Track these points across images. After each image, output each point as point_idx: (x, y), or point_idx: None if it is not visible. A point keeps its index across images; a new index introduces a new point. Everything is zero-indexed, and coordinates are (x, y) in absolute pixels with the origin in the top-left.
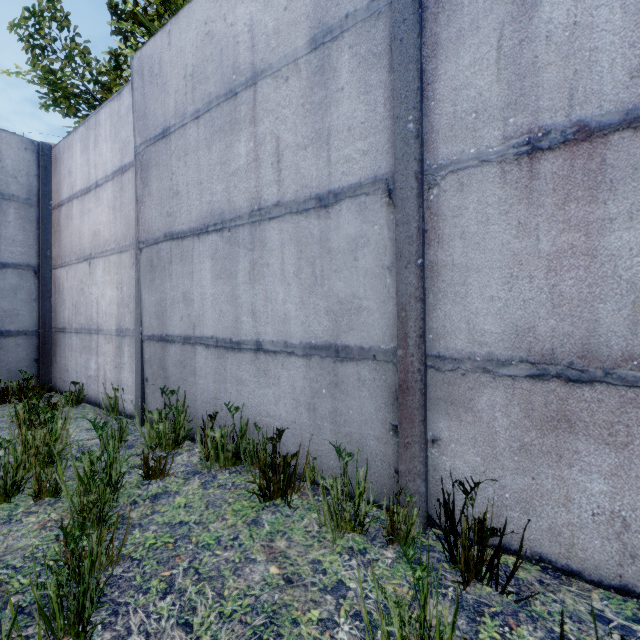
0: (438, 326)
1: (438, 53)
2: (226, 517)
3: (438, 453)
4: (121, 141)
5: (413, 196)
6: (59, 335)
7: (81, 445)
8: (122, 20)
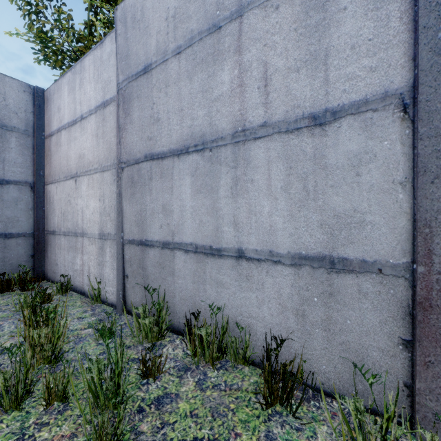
0: None
1: None
2: (237, 431)
3: None
4: (103, 81)
5: None
6: (50, 236)
7: (76, 335)
8: None
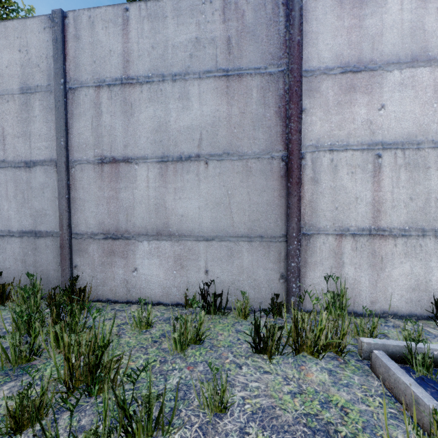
0: (76, 222)
1: (73, 118)
2: None
3: (77, 271)
4: None
5: (64, 170)
6: None
7: None
8: None
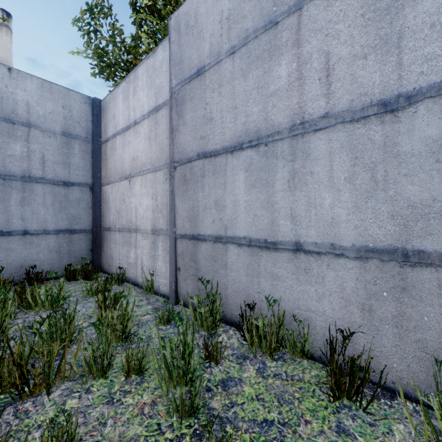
0: None
1: None
2: (307, 418)
3: None
4: (156, 87)
5: None
6: (106, 232)
7: (138, 320)
8: (139, 13)
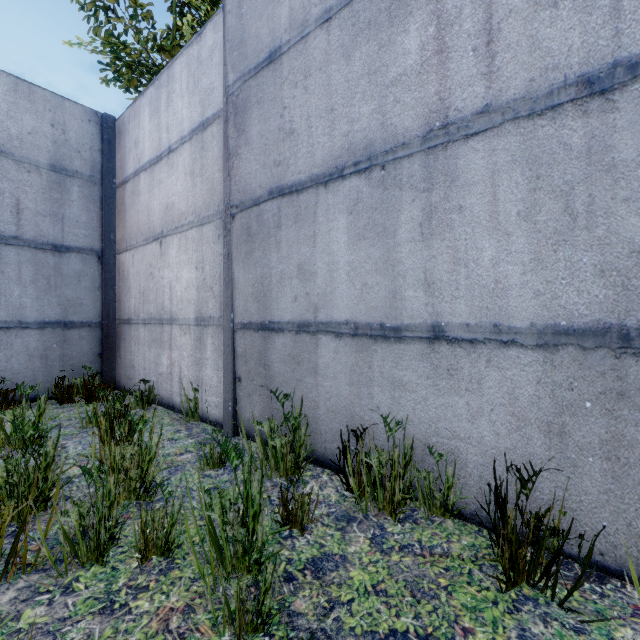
0: None
1: None
2: (465, 625)
3: None
4: (202, 91)
5: None
6: (123, 327)
7: (170, 462)
8: None
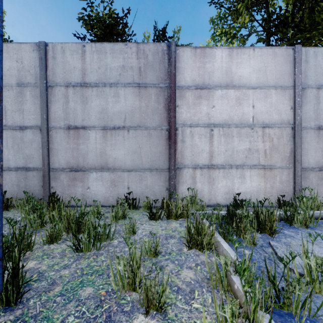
0: (52, 162)
1: (51, 102)
2: None
3: (53, 190)
4: None
5: (45, 132)
6: None
7: None
8: None
